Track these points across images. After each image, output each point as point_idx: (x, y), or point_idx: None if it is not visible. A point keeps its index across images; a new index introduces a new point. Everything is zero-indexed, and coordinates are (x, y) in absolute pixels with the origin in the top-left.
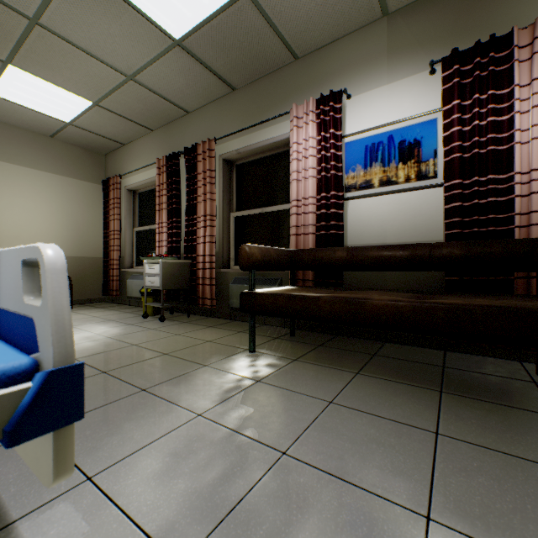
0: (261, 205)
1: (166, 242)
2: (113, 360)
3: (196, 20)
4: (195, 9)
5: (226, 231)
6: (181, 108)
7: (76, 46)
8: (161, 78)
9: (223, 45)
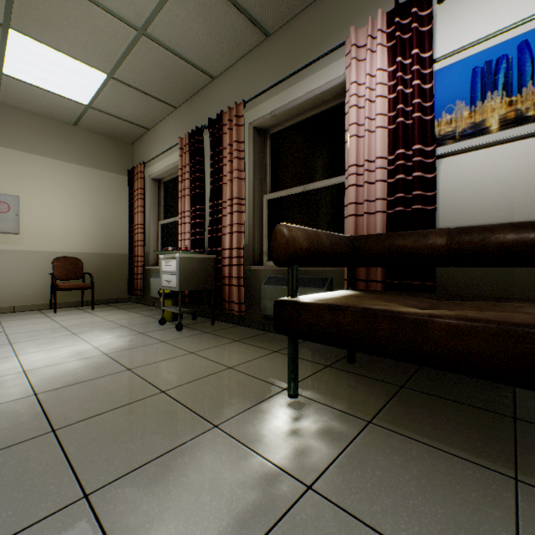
0: (302, 182)
1: (188, 234)
2: (83, 400)
3: None
4: None
5: (258, 218)
6: (204, 73)
7: None
8: (177, 28)
9: None
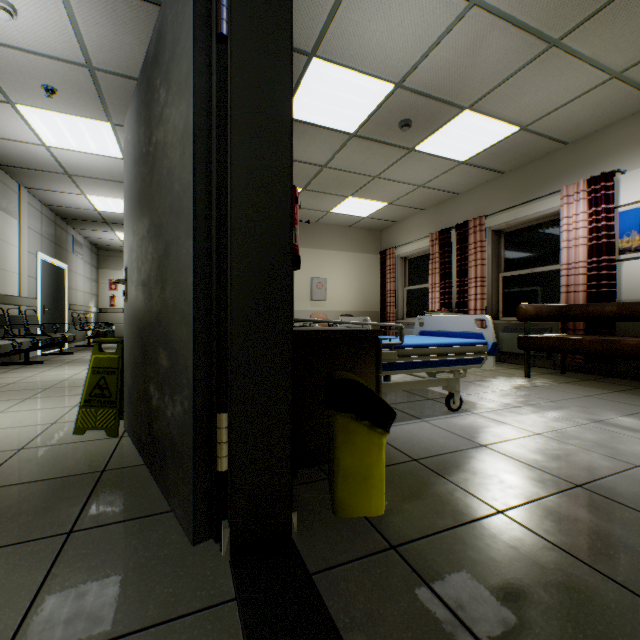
0: (529, 266)
1: (438, 299)
2: None
3: (479, 150)
4: (480, 146)
5: (494, 289)
6: (452, 193)
7: (392, 181)
8: (443, 181)
9: (497, 155)
